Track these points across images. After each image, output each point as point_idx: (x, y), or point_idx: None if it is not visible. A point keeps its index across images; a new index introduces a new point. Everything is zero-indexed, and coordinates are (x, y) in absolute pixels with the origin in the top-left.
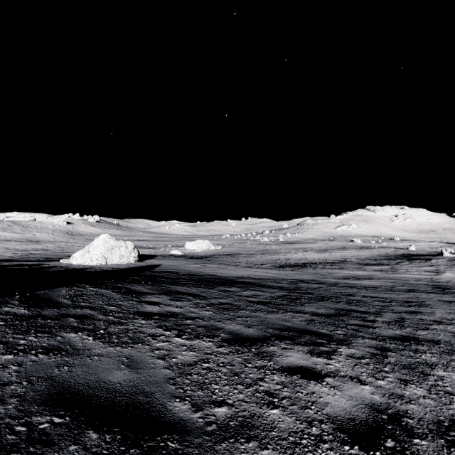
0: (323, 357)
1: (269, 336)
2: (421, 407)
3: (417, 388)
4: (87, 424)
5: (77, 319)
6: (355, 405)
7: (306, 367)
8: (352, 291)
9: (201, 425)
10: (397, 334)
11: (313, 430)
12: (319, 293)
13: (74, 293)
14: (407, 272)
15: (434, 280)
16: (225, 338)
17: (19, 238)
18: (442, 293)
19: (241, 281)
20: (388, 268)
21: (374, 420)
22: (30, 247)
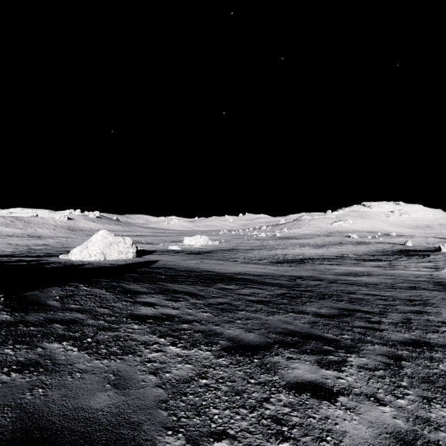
0: (333, 369)
1: (271, 343)
2: None
3: (443, 409)
4: None
5: (64, 325)
6: (378, 434)
7: (316, 382)
8: (352, 289)
9: None
10: (406, 338)
11: None
12: (319, 291)
13: (65, 293)
14: (405, 268)
15: (434, 276)
16: (225, 345)
17: (21, 233)
18: (445, 290)
19: (239, 278)
20: (386, 264)
21: None
22: (32, 243)
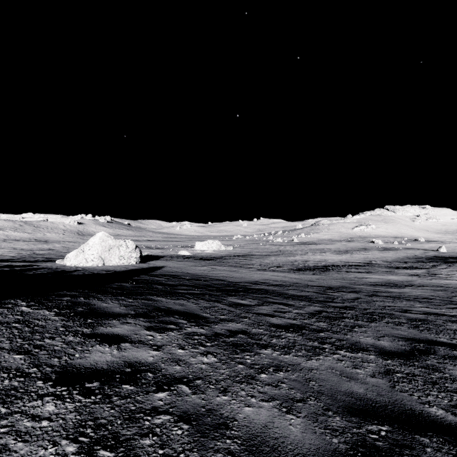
0: None
1: (344, 455)
2: None
3: None
4: None
5: None
6: None
7: None
8: (403, 305)
9: None
10: None
11: None
12: (363, 308)
13: None
14: (449, 277)
15: None
16: None
17: (29, 238)
18: None
19: (256, 289)
20: (424, 272)
21: None
22: (37, 247)
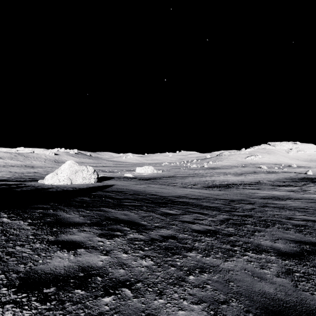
0: None
1: None
2: None
3: None
4: None
5: None
6: None
7: None
8: (287, 213)
9: None
10: None
11: None
12: (258, 216)
13: None
14: None
15: None
16: None
17: (21, 164)
18: None
19: (180, 202)
20: (298, 189)
21: None
22: (26, 171)
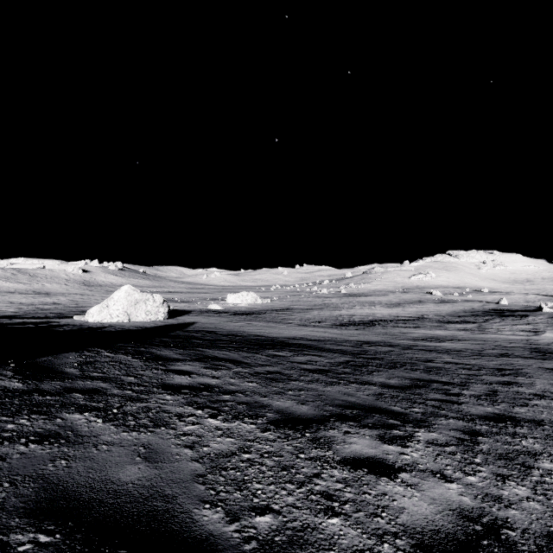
0: (397, 445)
1: (327, 416)
2: (525, 514)
3: (518, 486)
4: (84, 543)
5: (85, 395)
6: (439, 511)
7: (375, 458)
8: (431, 356)
9: (237, 542)
10: (488, 412)
11: (385, 548)
12: (390, 359)
13: (84, 360)
14: (498, 332)
15: (532, 342)
16: (272, 418)
17: (25, 290)
18: (543, 358)
19: (294, 344)
20: (475, 326)
21: (464, 533)
22: (38, 301)
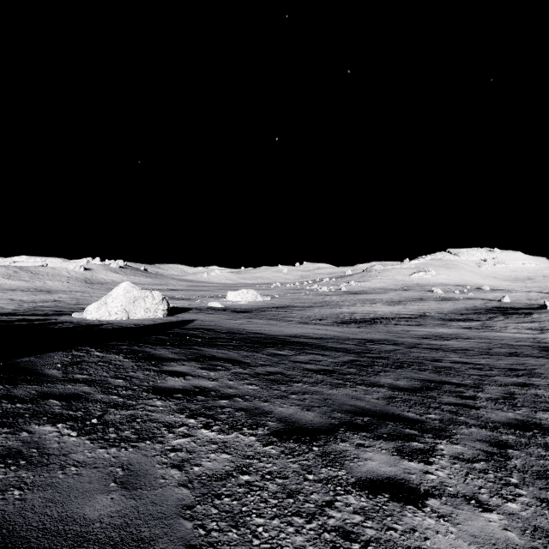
0: (419, 461)
1: (336, 425)
2: None
3: None
4: None
5: (63, 401)
6: None
7: (396, 478)
8: (438, 355)
9: None
10: (510, 418)
11: None
12: (396, 358)
13: (71, 360)
14: (502, 330)
15: (539, 340)
16: (274, 428)
17: (27, 287)
18: None
19: (295, 342)
20: (478, 324)
21: None
22: (39, 298)
